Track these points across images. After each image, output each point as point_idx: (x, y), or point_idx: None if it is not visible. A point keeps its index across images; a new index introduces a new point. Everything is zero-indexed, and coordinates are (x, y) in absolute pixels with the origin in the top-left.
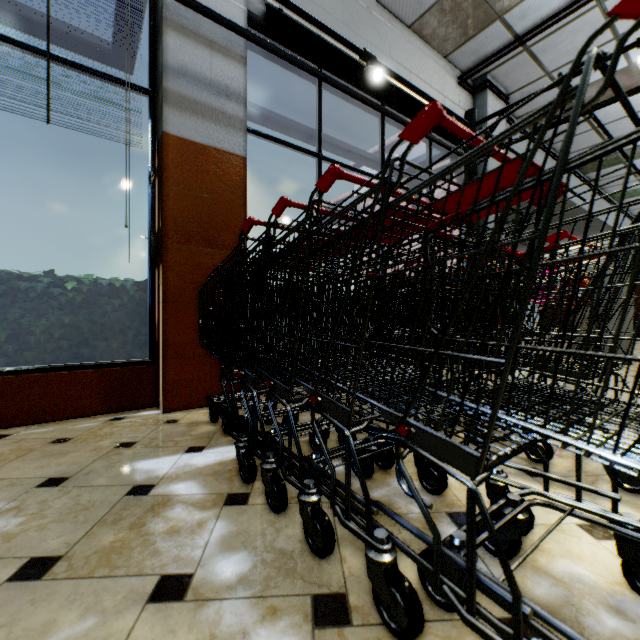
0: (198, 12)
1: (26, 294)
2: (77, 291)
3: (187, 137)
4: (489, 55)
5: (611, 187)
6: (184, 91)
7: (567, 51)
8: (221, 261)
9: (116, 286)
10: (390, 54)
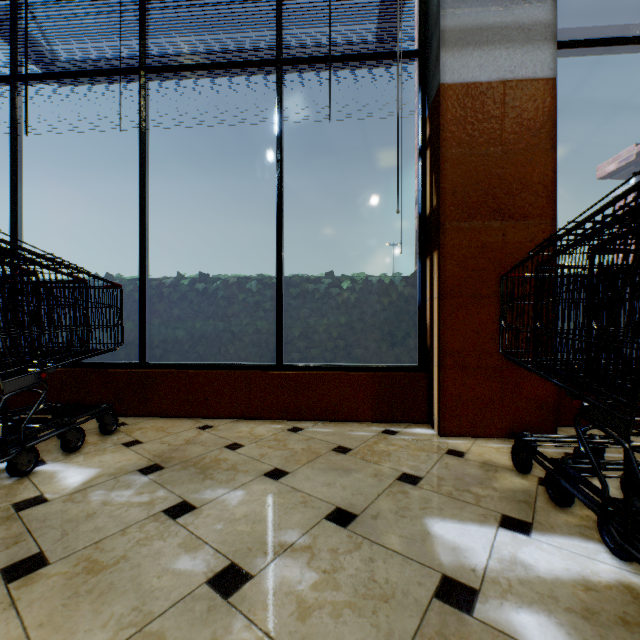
0: None
1: (312, 295)
2: (350, 290)
3: (468, 80)
4: None
5: None
6: (464, 22)
7: None
8: (515, 237)
9: (384, 283)
10: None
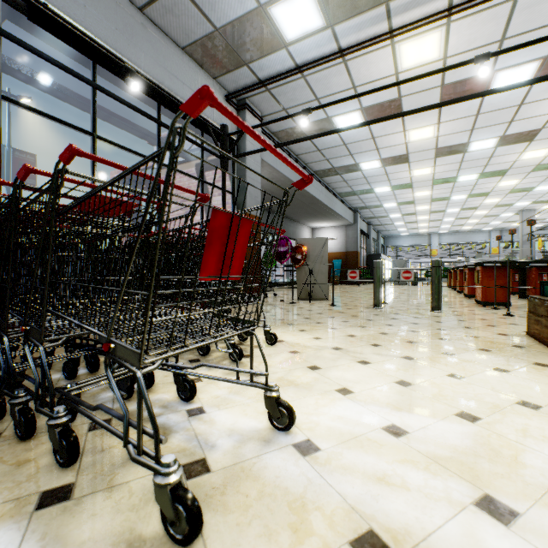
0: None
1: None
2: None
3: None
4: (245, 87)
5: (337, 188)
6: None
7: (293, 99)
8: None
9: None
10: (165, 66)
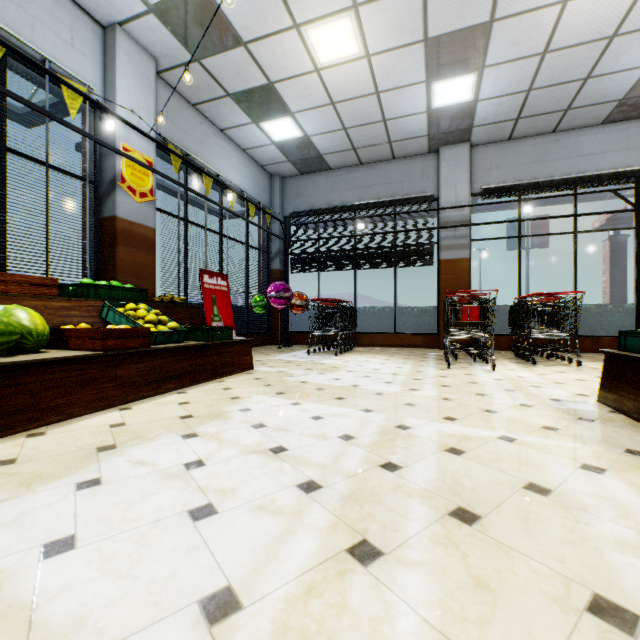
0: (445, 228)
1: (405, 313)
2: (417, 311)
3: (447, 258)
4: None
5: None
6: (446, 243)
7: None
8: None
9: (427, 309)
10: (578, 154)
